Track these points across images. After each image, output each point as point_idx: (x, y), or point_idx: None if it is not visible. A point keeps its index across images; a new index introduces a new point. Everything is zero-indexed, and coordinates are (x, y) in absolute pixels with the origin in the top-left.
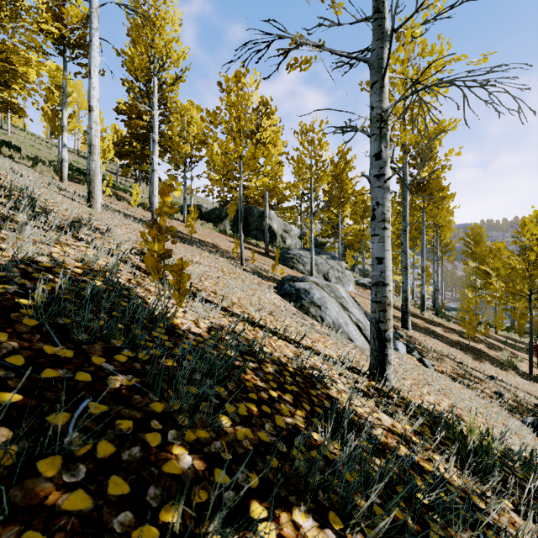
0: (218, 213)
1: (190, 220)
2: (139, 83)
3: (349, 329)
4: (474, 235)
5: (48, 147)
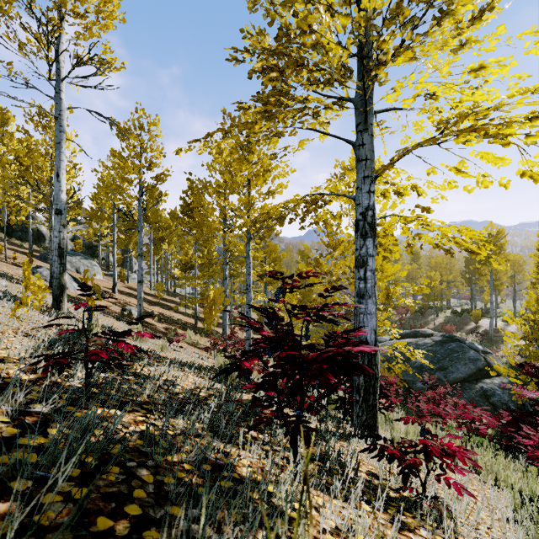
0: None
1: None
2: None
3: None
4: None
5: None
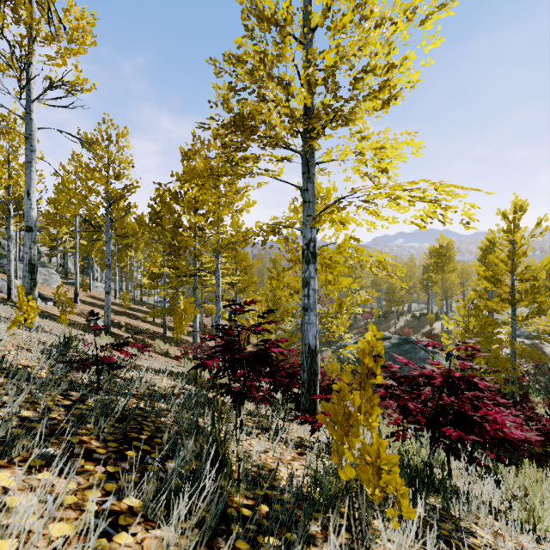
0: None
1: None
2: None
3: (15, 294)
4: None
5: None
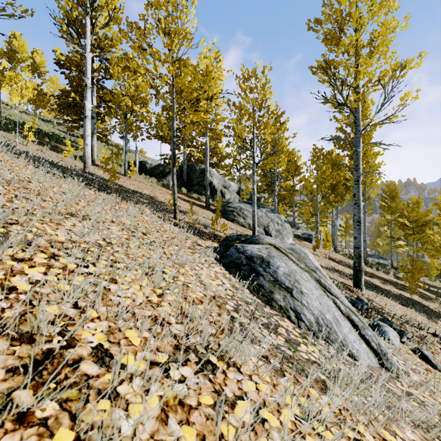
0: (162, 169)
1: (129, 173)
2: (67, 20)
3: (343, 333)
4: (390, 192)
5: (4, 108)
